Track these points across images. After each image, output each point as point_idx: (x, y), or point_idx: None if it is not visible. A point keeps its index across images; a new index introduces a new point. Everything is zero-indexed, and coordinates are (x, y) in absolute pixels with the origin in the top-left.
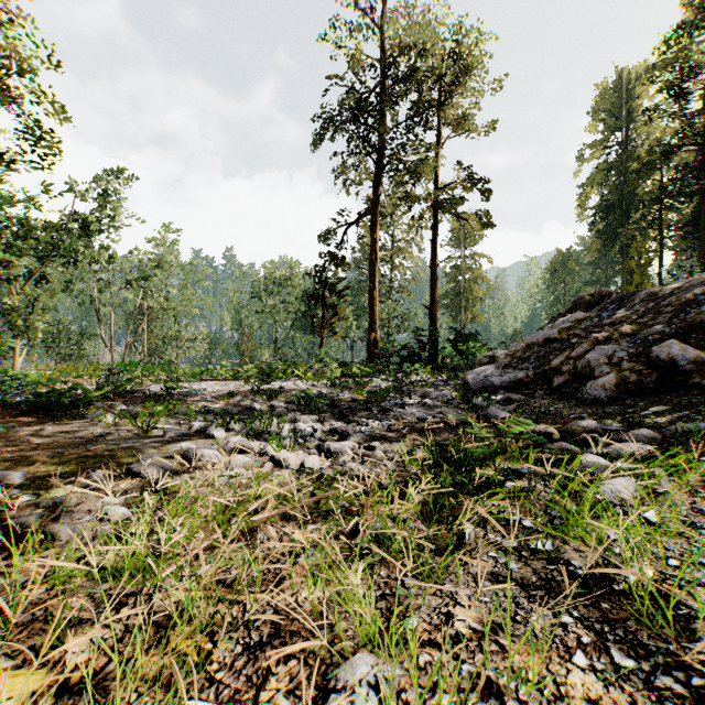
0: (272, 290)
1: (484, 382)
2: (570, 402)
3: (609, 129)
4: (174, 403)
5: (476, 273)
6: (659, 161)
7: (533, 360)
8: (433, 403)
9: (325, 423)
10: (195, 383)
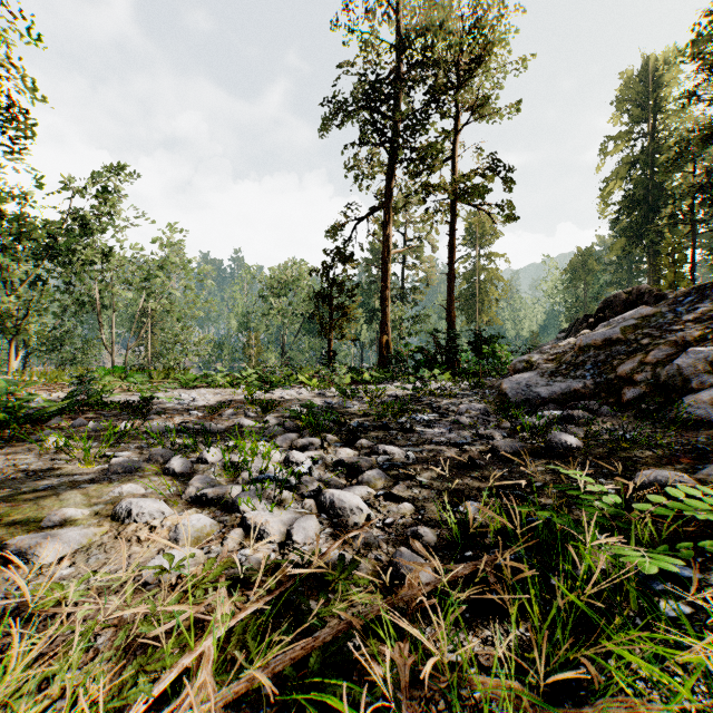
0: (279, 291)
1: (526, 393)
2: (660, 424)
3: (634, 120)
4: (149, 418)
5: (492, 274)
6: (698, 147)
7: (590, 366)
8: (467, 421)
9: (329, 450)
10: (187, 391)
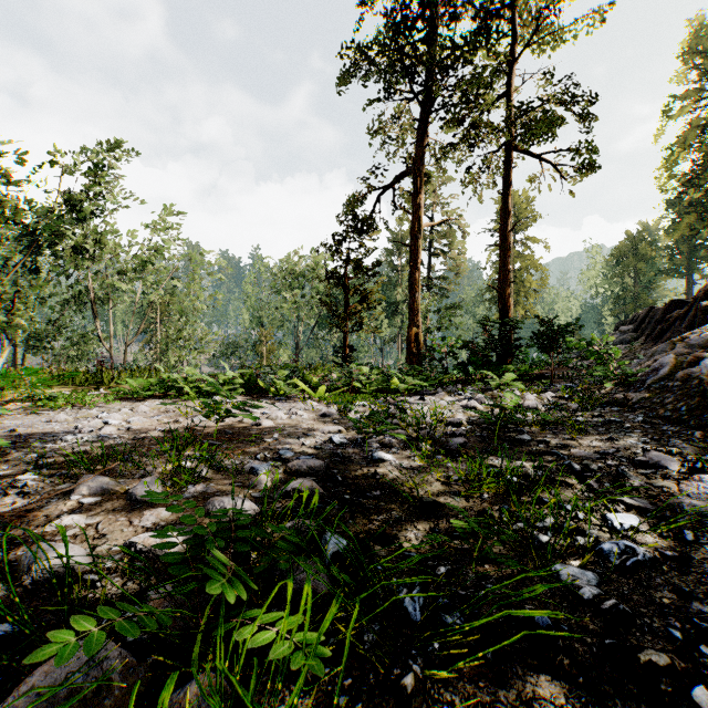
0: (293, 283)
1: None
2: None
3: (704, 76)
4: None
5: (529, 261)
6: None
7: None
8: None
9: None
10: (125, 406)
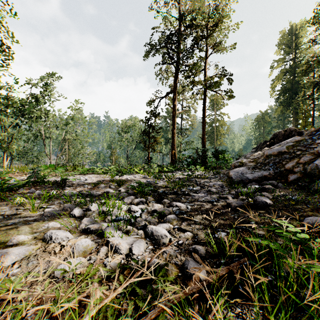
0: (125, 130)
1: (241, 177)
2: (308, 192)
3: (286, 53)
4: (65, 188)
5: (221, 122)
6: (316, 64)
7: (271, 164)
8: (214, 190)
9: (149, 204)
10: (83, 176)
